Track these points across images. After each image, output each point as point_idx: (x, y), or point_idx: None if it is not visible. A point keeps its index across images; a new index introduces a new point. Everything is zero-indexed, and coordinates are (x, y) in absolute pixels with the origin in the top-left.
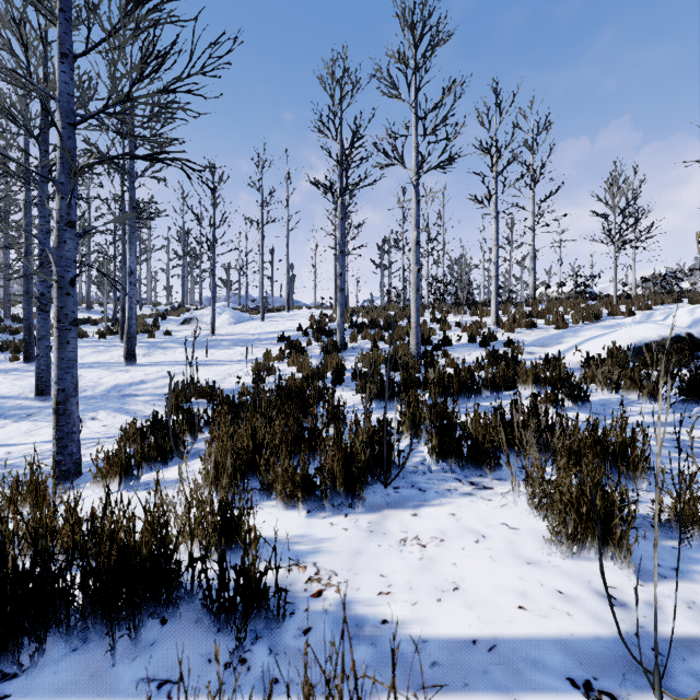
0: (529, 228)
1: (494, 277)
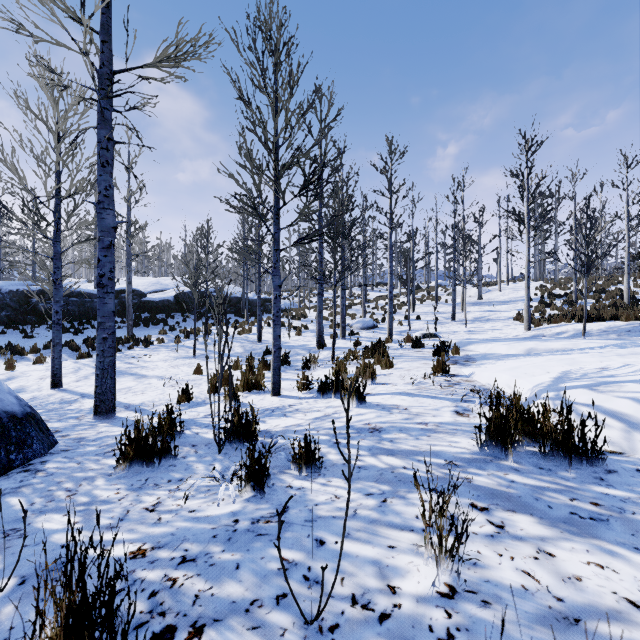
0: None
1: None
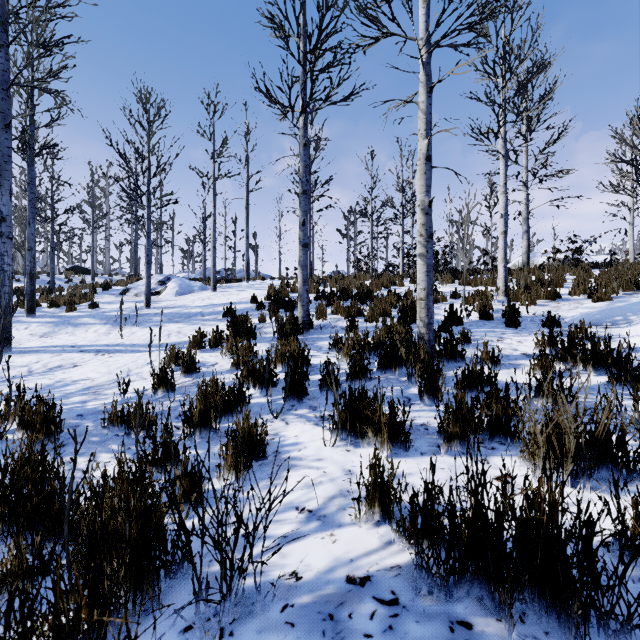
0: (524, 183)
1: (503, 233)
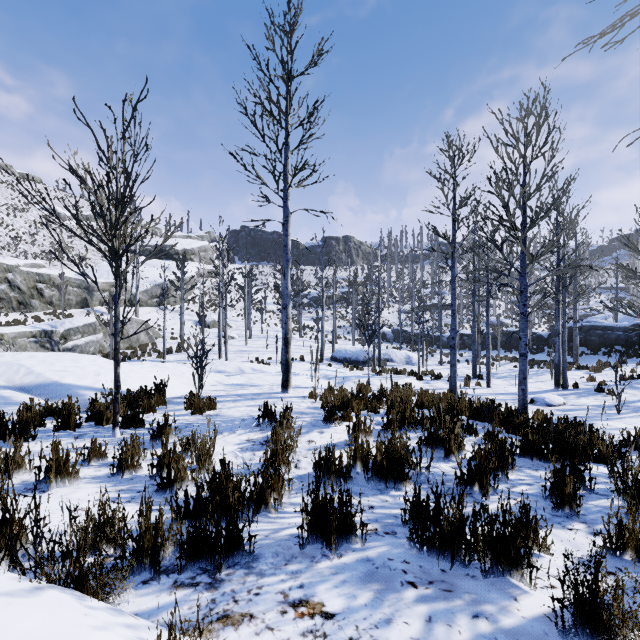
0: None
1: None
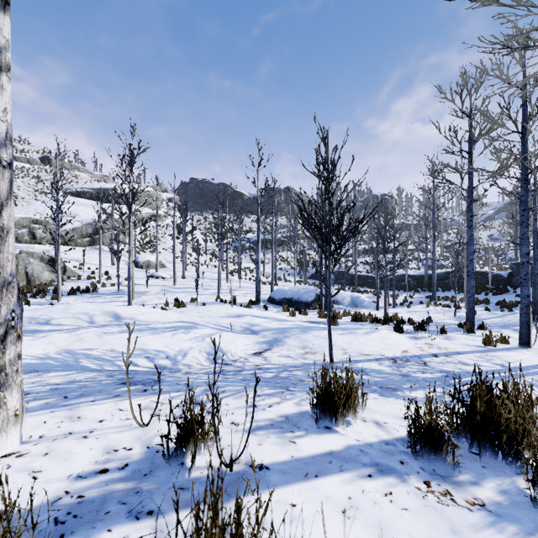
0: None
1: None
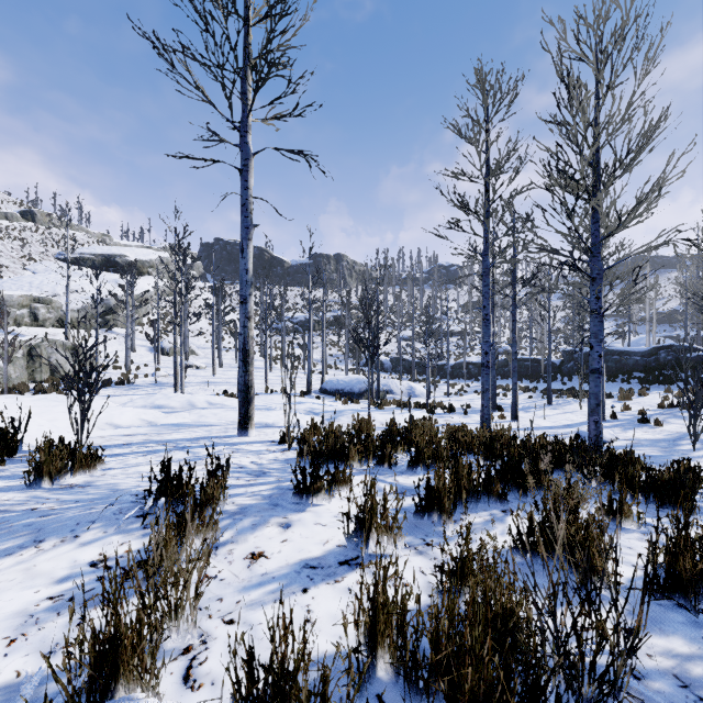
0: None
1: None
